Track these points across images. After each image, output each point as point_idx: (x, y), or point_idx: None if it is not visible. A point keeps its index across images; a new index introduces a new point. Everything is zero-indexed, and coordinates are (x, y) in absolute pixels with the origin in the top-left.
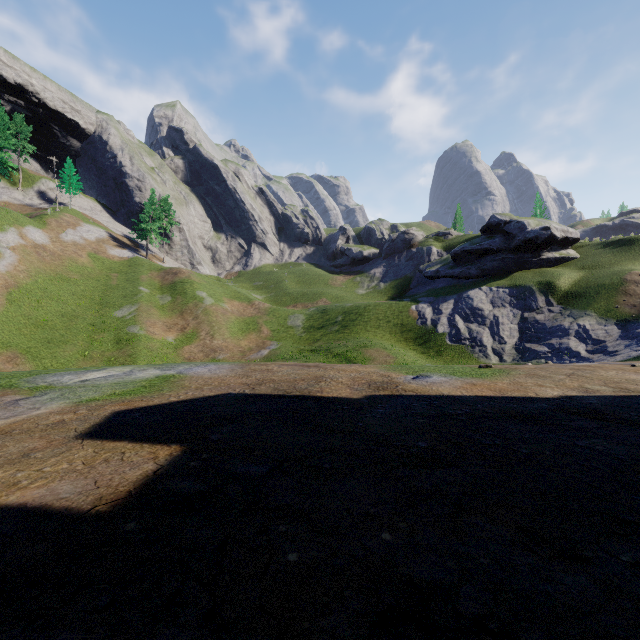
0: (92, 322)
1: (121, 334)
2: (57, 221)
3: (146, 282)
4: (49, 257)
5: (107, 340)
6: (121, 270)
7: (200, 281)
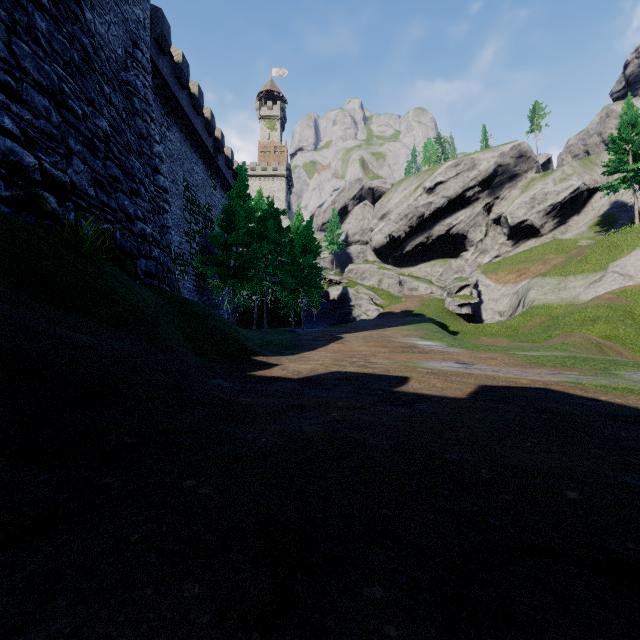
0: None
1: None
2: None
3: None
4: None
5: None
6: None
7: None
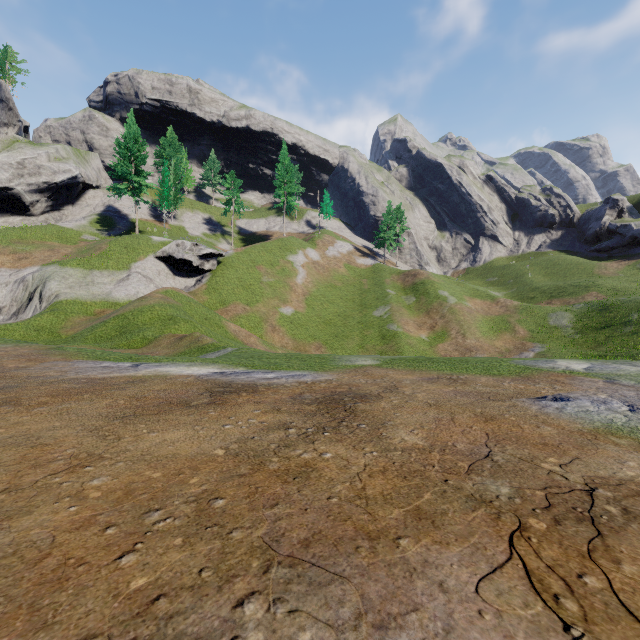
0: (359, 321)
1: (383, 331)
2: (322, 241)
3: (390, 285)
4: (321, 270)
5: (374, 336)
6: (368, 276)
7: (438, 281)
